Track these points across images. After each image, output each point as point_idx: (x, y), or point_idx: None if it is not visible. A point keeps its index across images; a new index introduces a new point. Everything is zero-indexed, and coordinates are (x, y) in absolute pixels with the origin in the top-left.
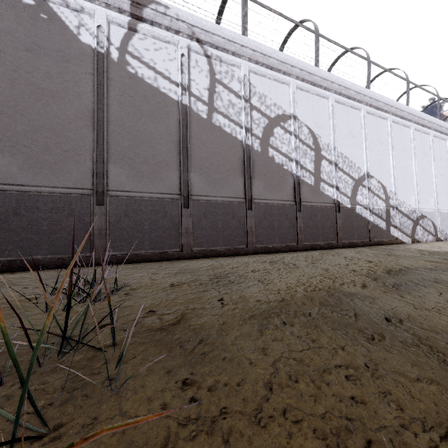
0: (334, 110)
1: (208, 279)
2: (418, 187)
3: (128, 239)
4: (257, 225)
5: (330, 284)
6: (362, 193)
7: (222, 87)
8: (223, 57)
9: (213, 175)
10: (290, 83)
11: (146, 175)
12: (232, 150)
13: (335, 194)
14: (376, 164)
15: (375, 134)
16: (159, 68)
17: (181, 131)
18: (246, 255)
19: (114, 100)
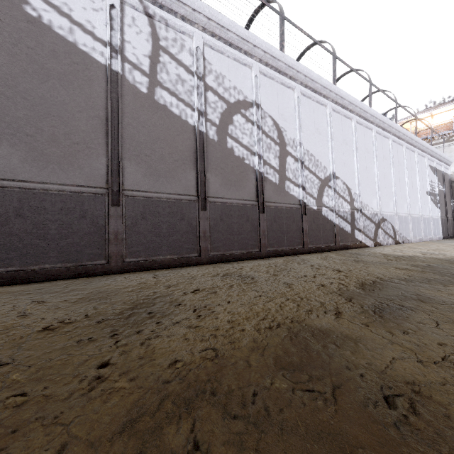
0: (300, 102)
1: (118, 311)
2: (379, 190)
3: (21, 248)
4: (213, 229)
5: (294, 312)
6: (328, 194)
7: (168, 57)
8: (170, 19)
9: (156, 165)
10: (253, 66)
11: (54, 159)
12: (181, 137)
13: (301, 194)
14: (341, 165)
15: (340, 133)
16: (77, 17)
17: (109, 105)
18: (199, 265)
19: (0, 49)
